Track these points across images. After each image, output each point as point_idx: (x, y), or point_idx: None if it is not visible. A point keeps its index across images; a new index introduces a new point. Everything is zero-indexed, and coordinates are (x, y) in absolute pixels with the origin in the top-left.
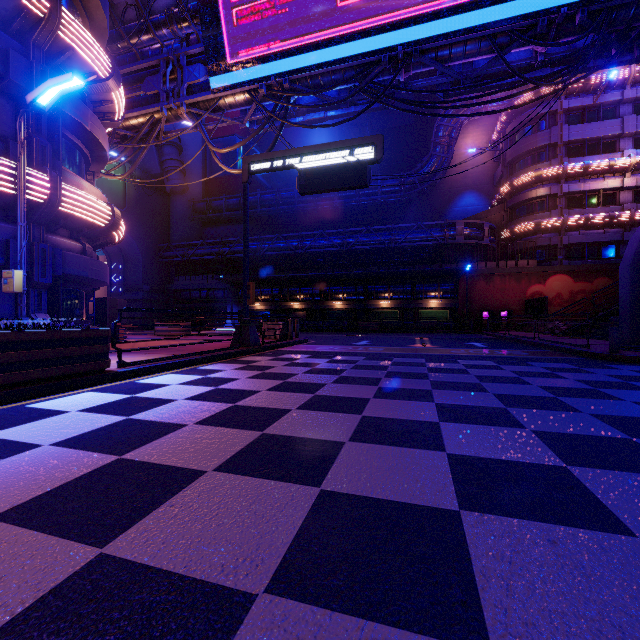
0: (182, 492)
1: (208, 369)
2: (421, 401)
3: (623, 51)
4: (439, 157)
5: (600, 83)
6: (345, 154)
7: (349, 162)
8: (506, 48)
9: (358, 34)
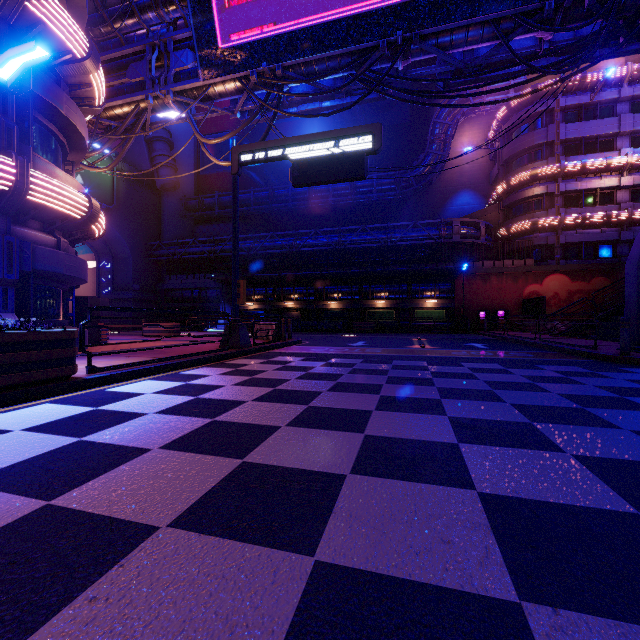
0: (115, 569)
1: (191, 374)
2: (431, 414)
3: (631, 39)
4: (435, 155)
5: (597, 81)
6: (341, 144)
7: (345, 152)
8: (510, 34)
9: (355, 17)
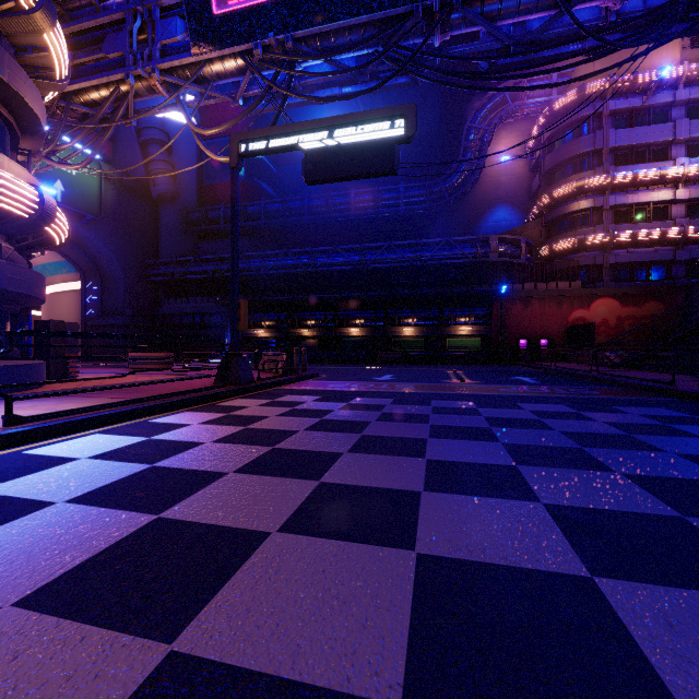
0: None
1: (163, 423)
2: (515, 499)
3: None
4: (470, 164)
5: (650, 82)
6: (366, 130)
7: (371, 140)
8: (572, 0)
9: None
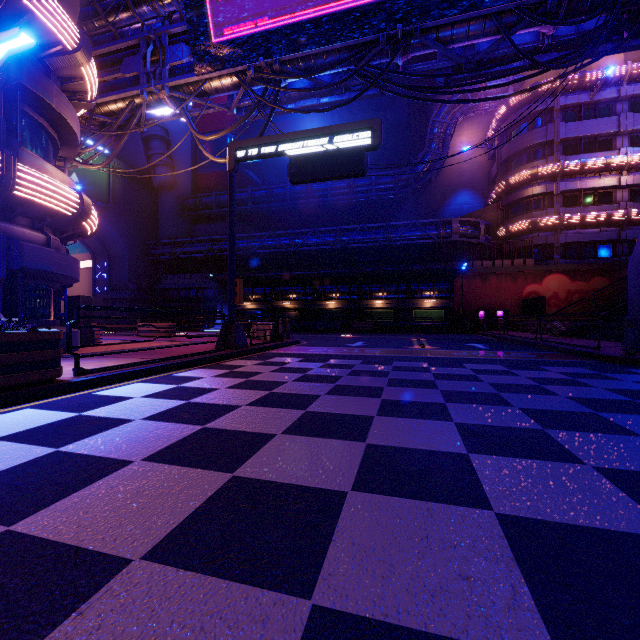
0: (72, 618)
1: (184, 376)
2: (437, 420)
3: (635, 34)
4: (434, 154)
5: (597, 80)
6: (340, 139)
7: (344, 148)
8: (512, 28)
9: (354, 11)
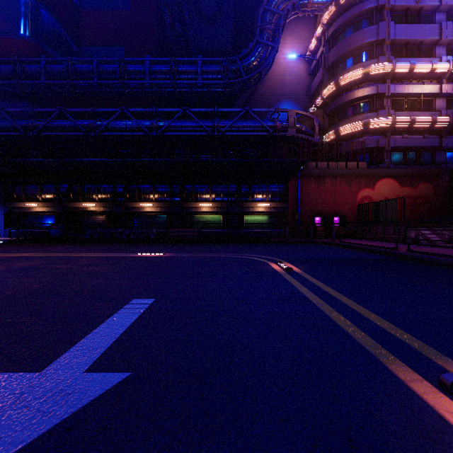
0: None
1: None
2: None
3: None
4: (265, 46)
5: None
6: None
7: None
8: None
9: None
